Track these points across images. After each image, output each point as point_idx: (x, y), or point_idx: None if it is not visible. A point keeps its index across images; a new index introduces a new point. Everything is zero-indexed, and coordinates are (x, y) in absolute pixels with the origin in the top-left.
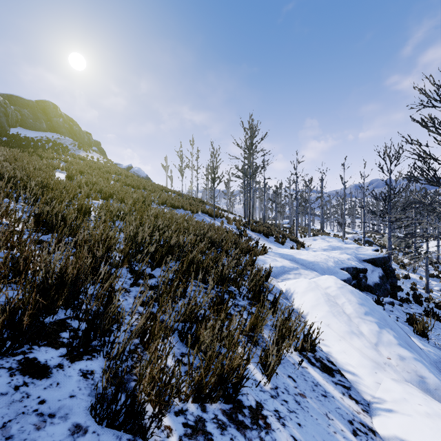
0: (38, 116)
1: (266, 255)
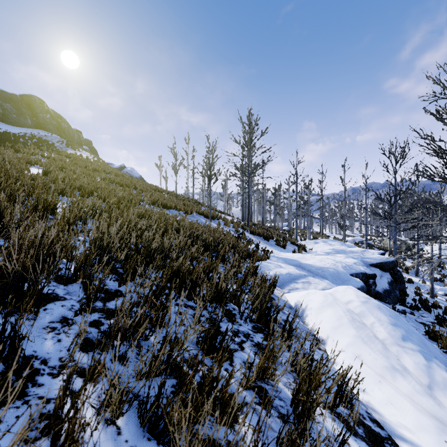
0: (23, 111)
1: (268, 260)
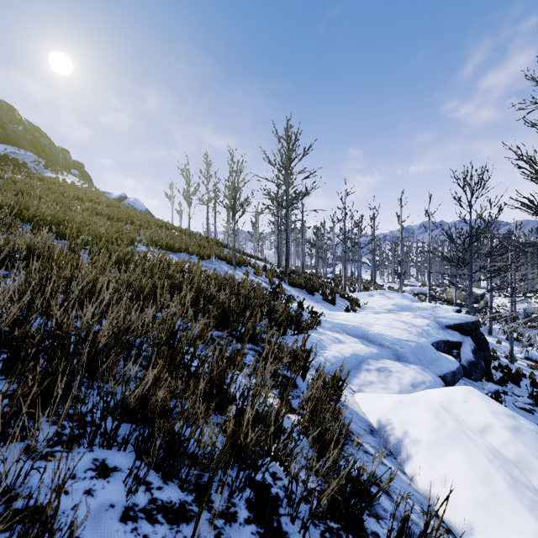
0: None
1: (318, 328)
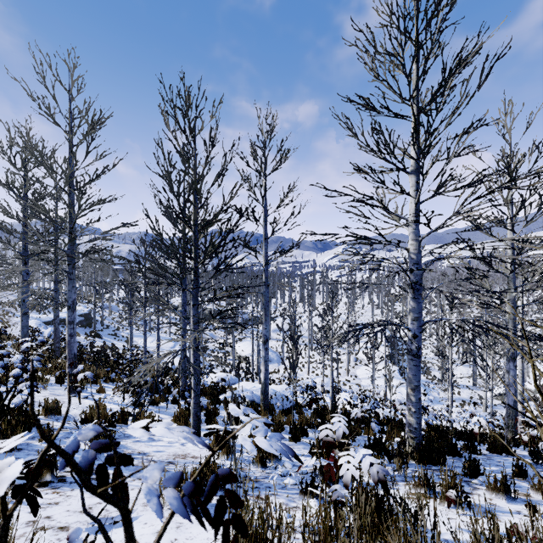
0: None
1: None
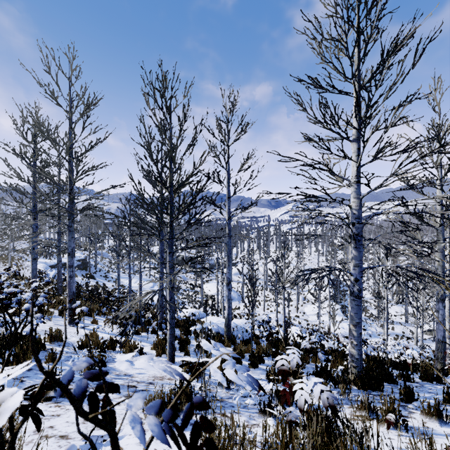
0: None
1: None
